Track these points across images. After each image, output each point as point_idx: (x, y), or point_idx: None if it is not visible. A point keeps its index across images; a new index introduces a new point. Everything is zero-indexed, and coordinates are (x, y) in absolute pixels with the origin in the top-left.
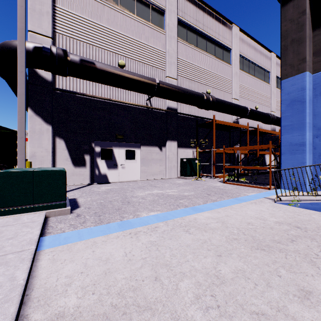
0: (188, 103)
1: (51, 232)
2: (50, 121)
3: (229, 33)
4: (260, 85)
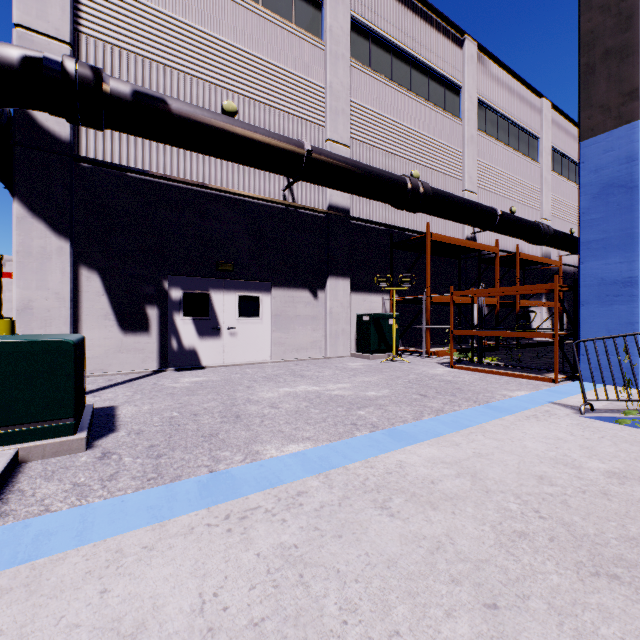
0: (374, 197)
1: (11, 514)
2: (66, 229)
3: (457, 54)
4: (519, 164)
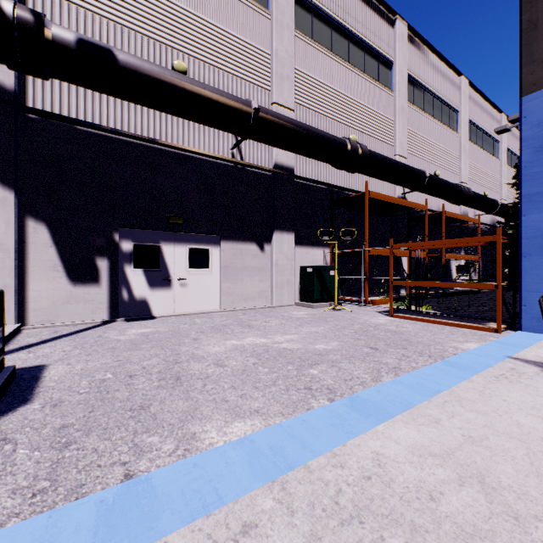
0: (317, 157)
1: None
2: (11, 180)
3: (390, 32)
4: (442, 134)
